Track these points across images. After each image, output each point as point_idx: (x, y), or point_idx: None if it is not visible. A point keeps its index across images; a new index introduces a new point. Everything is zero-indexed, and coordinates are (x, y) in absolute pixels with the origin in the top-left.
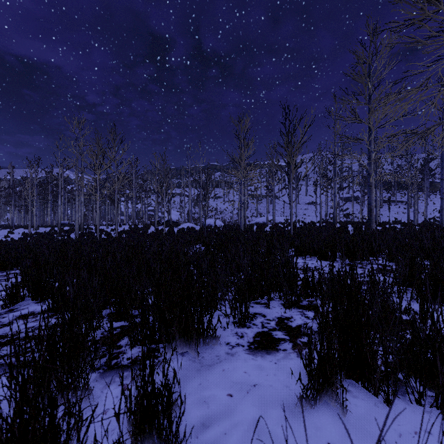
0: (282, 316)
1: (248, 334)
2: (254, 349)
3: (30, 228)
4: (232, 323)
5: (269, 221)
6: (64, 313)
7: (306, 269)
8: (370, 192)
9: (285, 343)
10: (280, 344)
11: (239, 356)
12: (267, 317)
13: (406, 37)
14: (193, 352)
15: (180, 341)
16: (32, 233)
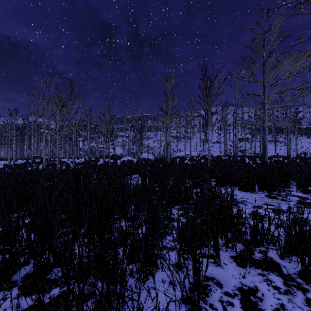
0: (243, 284)
1: None
2: None
3: (9, 160)
4: (181, 303)
5: (186, 155)
6: None
7: (256, 214)
8: (264, 134)
9: None
10: None
11: None
12: (224, 287)
13: (303, 8)
14: None
15: None
16: (12, 164)
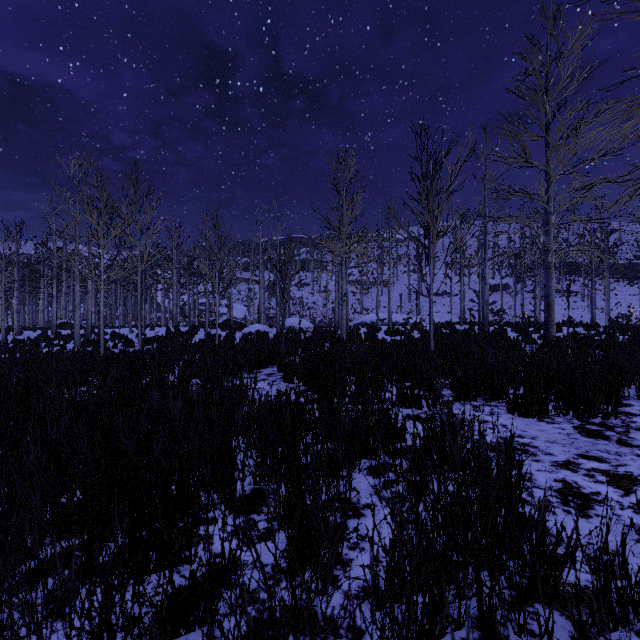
0: None
1: None
2: None
3: (3, 333)
4: None
5: (381, 321)
6: None
7: (607, 532)
8: (549, 278)
9: None
10: None
11: None
12: None
13: None
14: None
15: None
16: (10, 340)
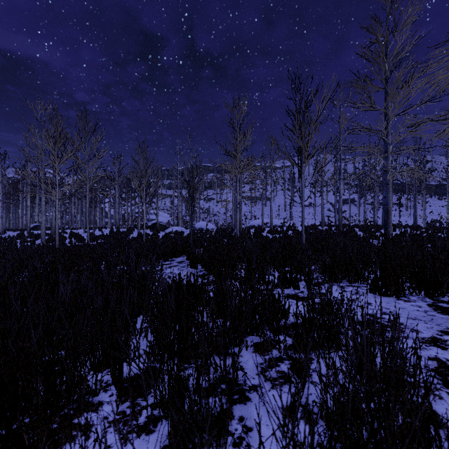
0: None
1: None
2: None
3: None
4: None
5: (265, 224)
6: None
7: None
8: (387, 191)
9: None
10: None
11: None
12: None
13: None
14: None
15: None
16: None
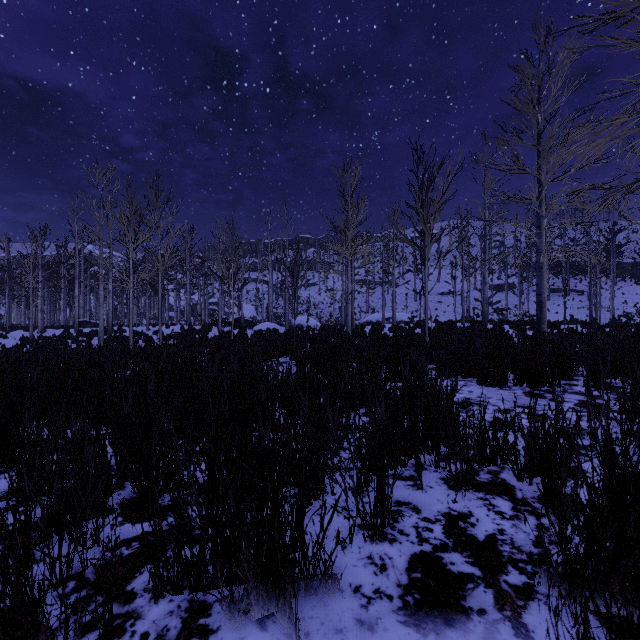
0: (451, 509)
1: (395, 561)
2: (417, 610)
3: (31, 330)
4: (358, 529)
5: (386, 319)
6: (7, 533)
7: (484, 414)
8: (541, 277)
9: (477, 590)
10: (468, 592)
11: (387, 631)
12: (423, 513)
13: (607, 37)
14: (285, 620)
15: (256, 593)
16: (36, 337)
